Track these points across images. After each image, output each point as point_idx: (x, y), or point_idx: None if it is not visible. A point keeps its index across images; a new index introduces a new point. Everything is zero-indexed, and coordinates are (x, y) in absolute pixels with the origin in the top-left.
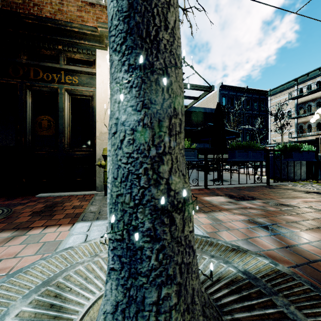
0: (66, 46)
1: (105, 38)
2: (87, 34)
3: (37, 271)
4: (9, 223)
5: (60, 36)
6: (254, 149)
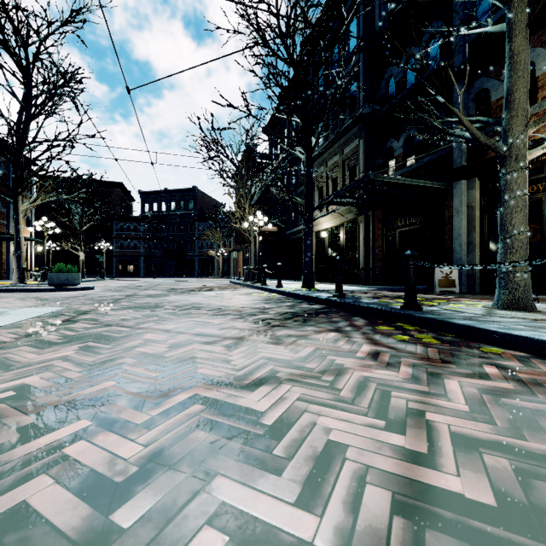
0: None
1: None
2: None
3: (491, 303)
4: (490, 300)
5: None
6: None
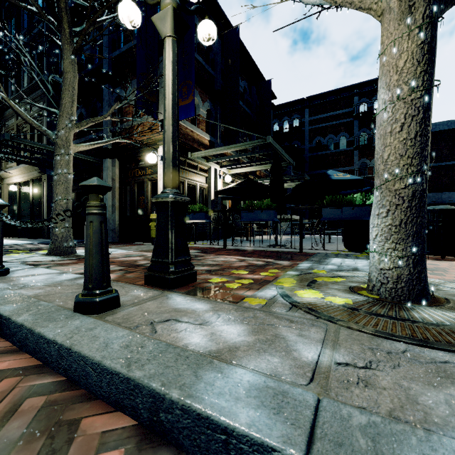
0: (146, 152)
1: (157, 142)
2: (152, 142)
3: None
4: None
5: (142, 148)
6: (260, 209)
